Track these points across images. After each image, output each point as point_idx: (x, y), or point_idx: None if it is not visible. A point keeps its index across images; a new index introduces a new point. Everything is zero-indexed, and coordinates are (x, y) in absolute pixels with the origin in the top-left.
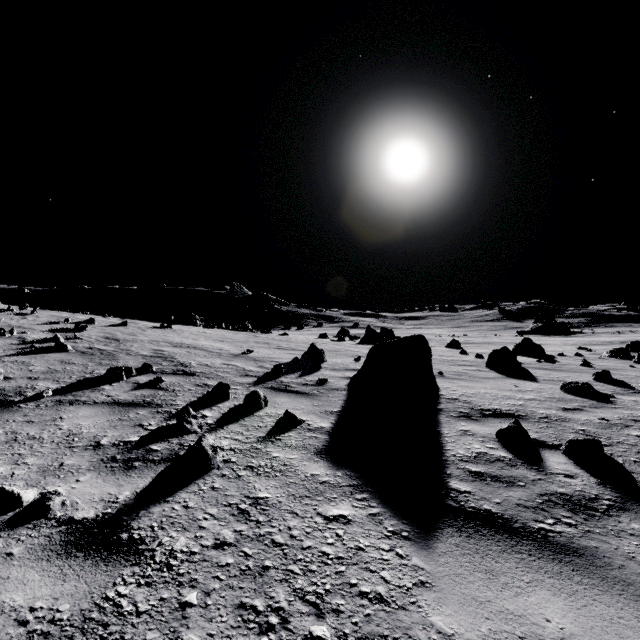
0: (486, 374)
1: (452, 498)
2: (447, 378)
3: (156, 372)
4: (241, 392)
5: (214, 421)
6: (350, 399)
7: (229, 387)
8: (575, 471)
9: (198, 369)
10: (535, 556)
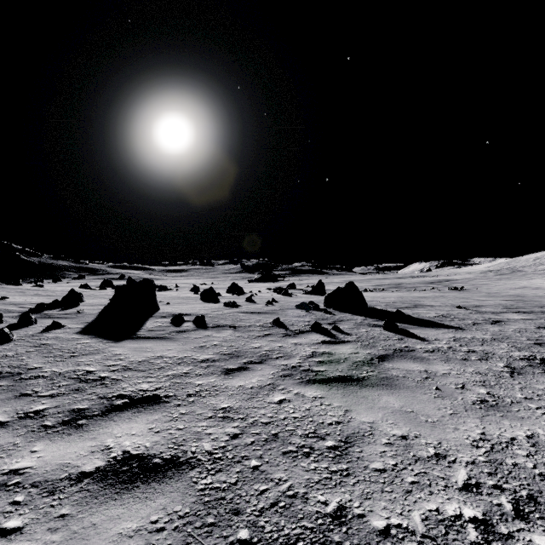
0: (195, 302)
1: (136, 335)
2: (170, 305)
3: None
4: (11, 320)
5: None
6: (99, 317)
7: (2, 315)
8: (191, 325)
9: None
10: (154, 340)
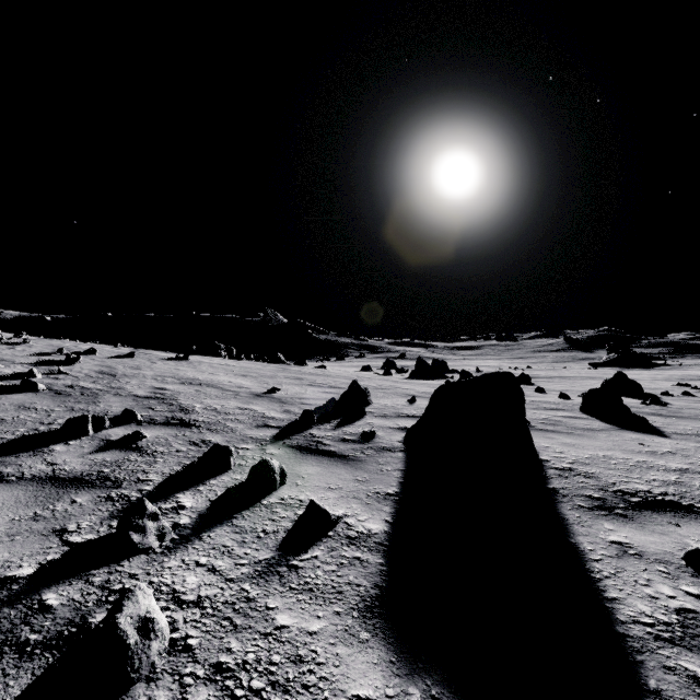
0: (588, 423)
1: None
2: (538, 430)
3: (141, 421)
4: (251, 455)
5: (191, 519)
6: (410, 468)
7: (230, 451)
8: None
9: (201, 416)
10: None
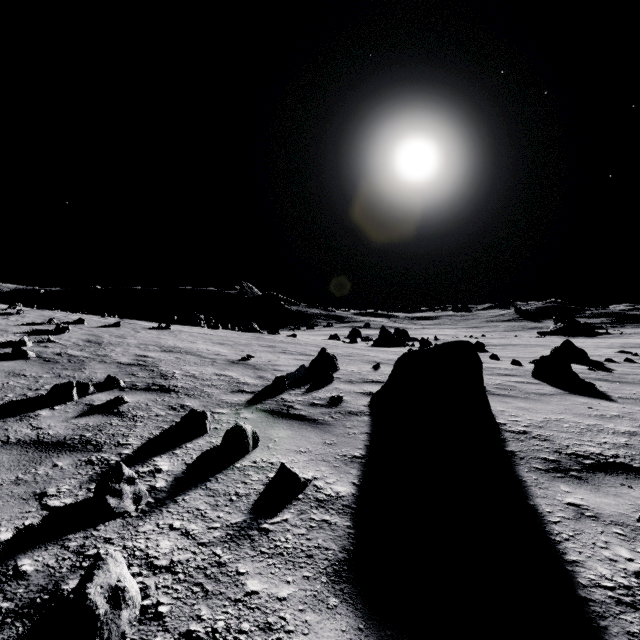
0: (539, 388)
1: None
2: (494, 394)
3: (124, 387)
4: (226, 419)
5: (167, 482)
6: (376, 432)
7: (206, 416)
8: None
9: (180, 382)
10: None
